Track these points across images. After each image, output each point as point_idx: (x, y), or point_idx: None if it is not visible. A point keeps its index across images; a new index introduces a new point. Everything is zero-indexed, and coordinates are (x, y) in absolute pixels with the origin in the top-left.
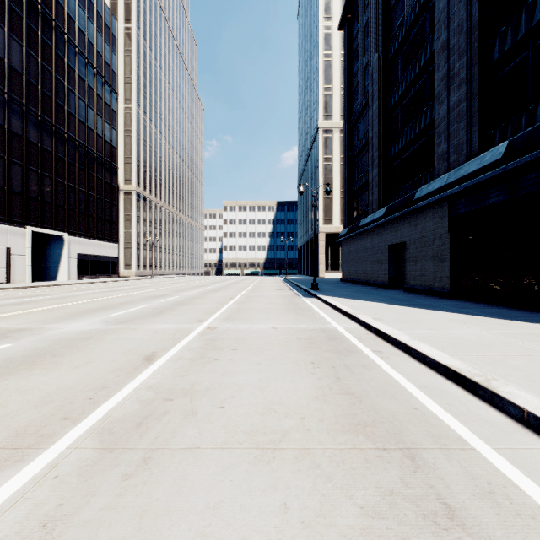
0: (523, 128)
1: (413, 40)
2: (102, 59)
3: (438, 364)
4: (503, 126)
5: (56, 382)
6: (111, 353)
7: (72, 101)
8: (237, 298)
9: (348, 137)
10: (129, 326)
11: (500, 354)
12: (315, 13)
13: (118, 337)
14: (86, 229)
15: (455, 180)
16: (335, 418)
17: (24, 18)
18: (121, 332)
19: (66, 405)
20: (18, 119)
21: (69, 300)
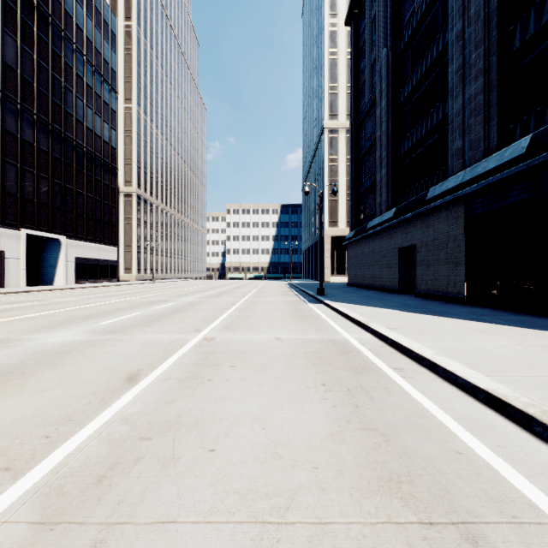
0: (547, 121)
1: (425, 32)
2: (101, 57)
3: (475, 388)
4: (524, 120)
5: (12, 412)
6: (89, 372)
7: (69, 100)
8: (239, 304)
9: (355, 136)
10: (117, 336)
11: (546, 375)
12: (321, 10)
13: (102, 351)
14: (84, 231)
15: (471, 179)
16: (358, 468)
17: (19, 13)
18: (107, 344)
19: (13, 447)
20: (12, 117)
21: (60, 306)
